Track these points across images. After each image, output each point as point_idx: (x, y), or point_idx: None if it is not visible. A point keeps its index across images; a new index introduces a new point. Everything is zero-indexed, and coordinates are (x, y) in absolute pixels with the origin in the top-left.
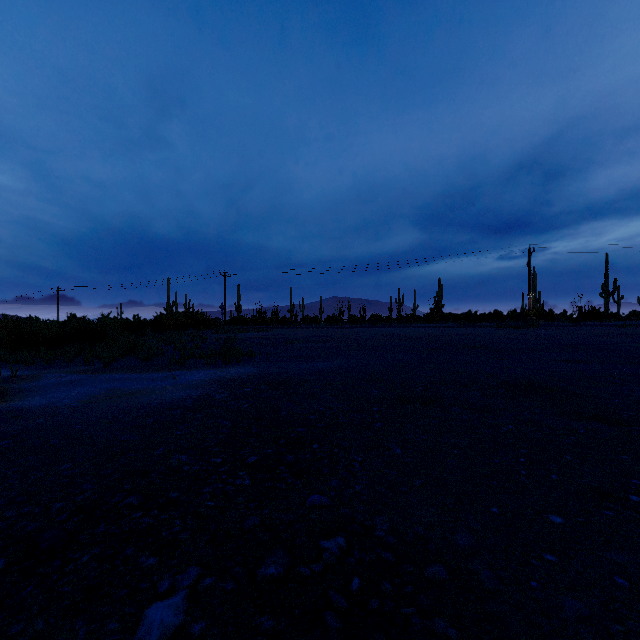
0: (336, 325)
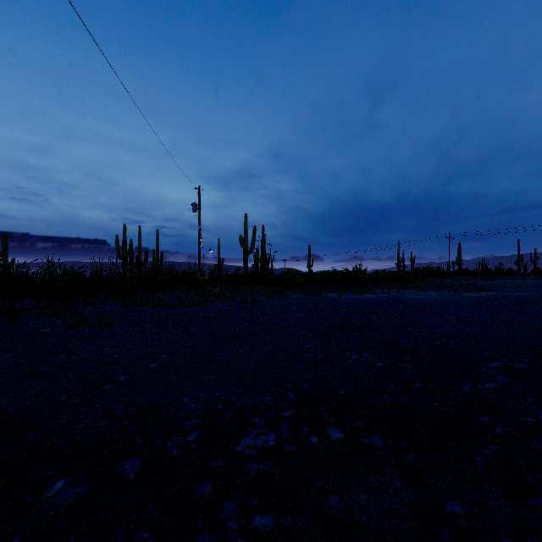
0: None
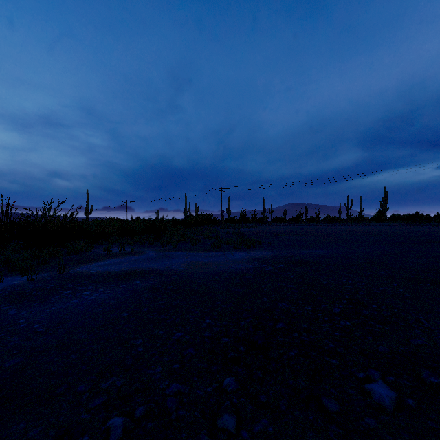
0: (300, 223)
